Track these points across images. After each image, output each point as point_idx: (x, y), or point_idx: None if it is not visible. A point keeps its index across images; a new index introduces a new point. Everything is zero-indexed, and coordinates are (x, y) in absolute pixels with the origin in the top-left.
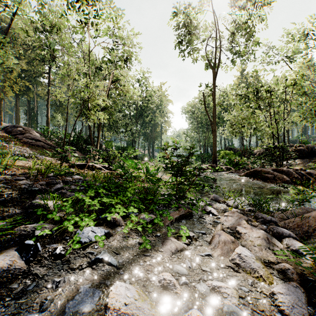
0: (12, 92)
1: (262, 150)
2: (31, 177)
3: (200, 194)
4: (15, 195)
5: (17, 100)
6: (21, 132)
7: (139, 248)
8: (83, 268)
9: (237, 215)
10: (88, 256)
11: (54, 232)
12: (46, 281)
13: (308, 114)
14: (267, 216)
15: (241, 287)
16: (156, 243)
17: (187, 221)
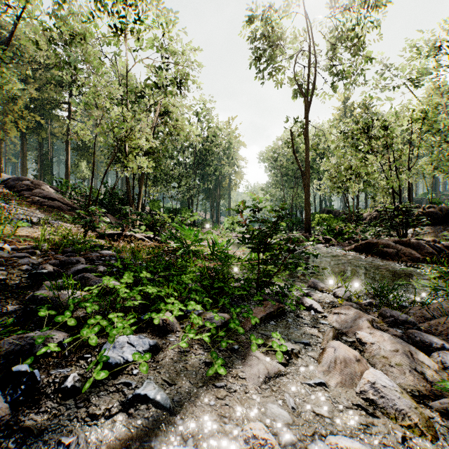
0: (16, 130)
1: (375, 213)
2: (39, 252)
3: (291, 279)
4: (10, 281)
5: (23, 142)
6: (29, 187)
7: (207, 373)
8: (113, 414)
9: (354, 313)
10: (121, 390)
11: (65, 347)
12: (44, 444)
13: (444, 161)
14: (401, 314)
15: (386, 447)
16: (234, 362)
17: (278, 323)
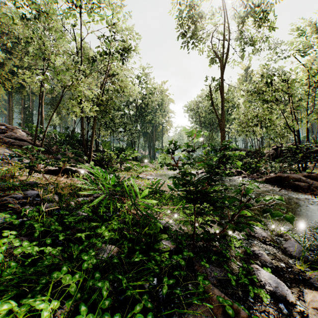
0: (3, 89)
1: (272, 151)
2: None
3: (223, 220)
4: None
5: (10, 99)
6: (4, 130)
7: None
8: None
9: None
10: None
11: None
12: None
13: None
14: None
15: None
16: None
17: None
